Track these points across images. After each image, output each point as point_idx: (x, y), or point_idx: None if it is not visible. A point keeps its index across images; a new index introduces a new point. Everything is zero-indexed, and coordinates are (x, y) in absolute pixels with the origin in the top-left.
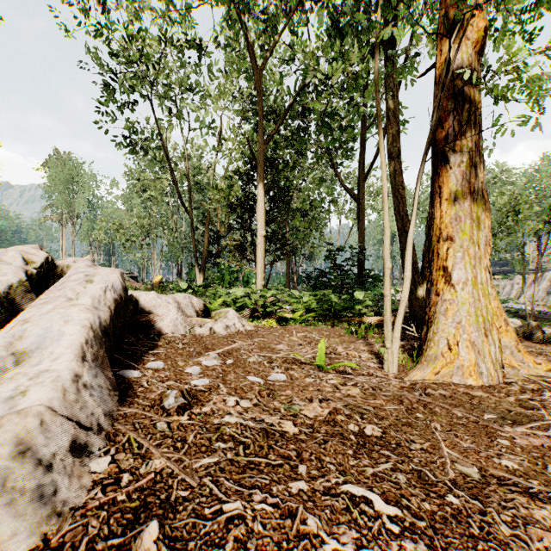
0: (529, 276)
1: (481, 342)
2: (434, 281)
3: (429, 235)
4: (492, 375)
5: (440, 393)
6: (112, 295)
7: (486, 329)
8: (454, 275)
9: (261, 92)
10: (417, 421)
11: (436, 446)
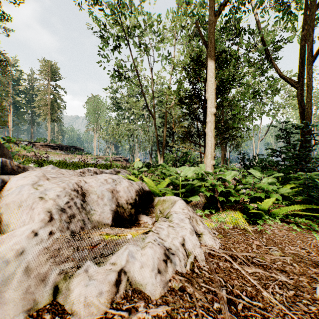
0: None
1: None
2: None
3: None
4: None
5: None
6: None
7: None
8: None
9: None
10: None
11: None
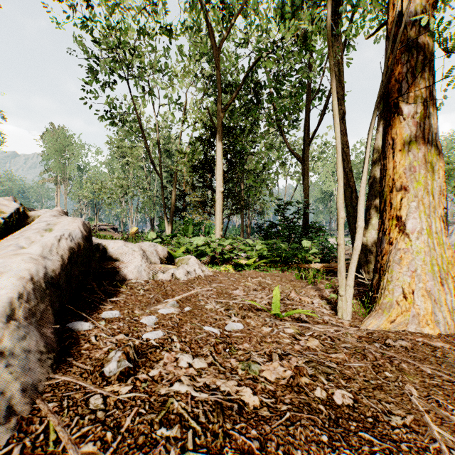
0: (449, 228)
1: (437, 290)
2: (386, 230)
3: (380, 186)
4: (448, 324)
5: (401, 344)
6: (67, 244)
7: (441, 278)
8: (408, 224)
9: (219, 66)
10: (387, 382)
11: (421, 420)
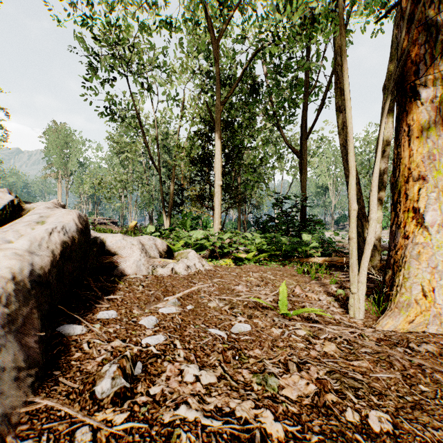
0: None
1: None
2: (401, 223)
3: (393, 176)
4: None
5: (426, 349)
6: (60, 237)
7: None
8: (426, 216)
9: (218, 60)
10: (425, 399)
11: None
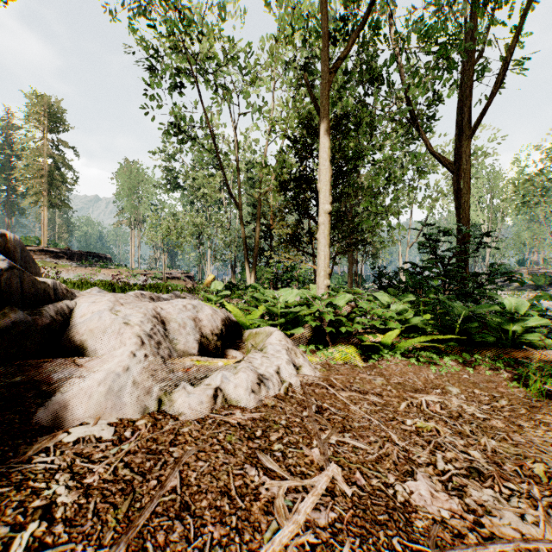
0: None
1: None
2: None
3: None
4: None
5: None
6: None
7: None
8: None
9: None
10: None
11: None
